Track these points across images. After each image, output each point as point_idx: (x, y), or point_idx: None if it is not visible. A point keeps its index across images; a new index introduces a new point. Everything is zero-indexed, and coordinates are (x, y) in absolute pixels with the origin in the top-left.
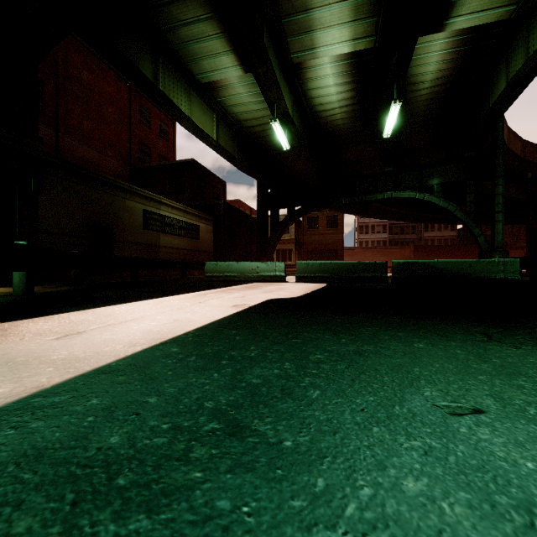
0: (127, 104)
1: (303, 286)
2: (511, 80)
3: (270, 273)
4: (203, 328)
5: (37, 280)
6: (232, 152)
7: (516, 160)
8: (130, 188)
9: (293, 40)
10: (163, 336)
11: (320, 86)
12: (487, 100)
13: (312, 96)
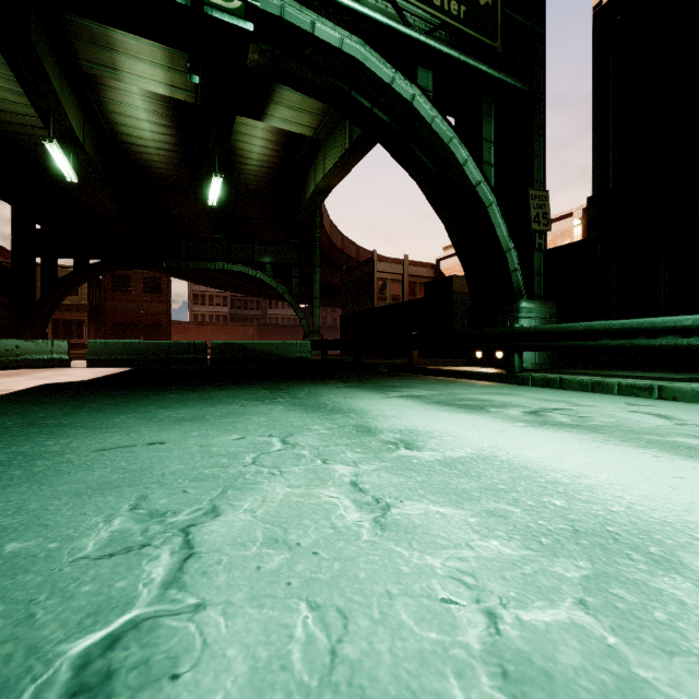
0: None
1: (97, 371)
2: (315, 189)
3: (42, 356)
4: None
5: None
6: None
7: (338, 251)
8: None
9: (83, 45)
10: None
11: (127, 113)
12: (305, 196)
13: (116, 120)
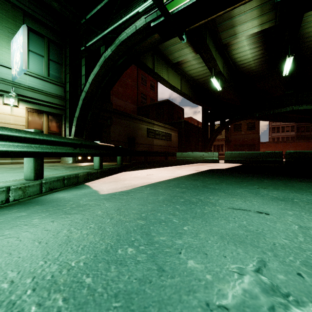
0: (136, 76)
1: (228, 165)
2: None
3: (210, 158)
4: (188, 175)
5: (110, 160)
6: (188, 94)
7: None
8: (141, 118)
9: (223, 33)
10: (177, 176)
11: (240, 51)
12: None
13: (235, 57)
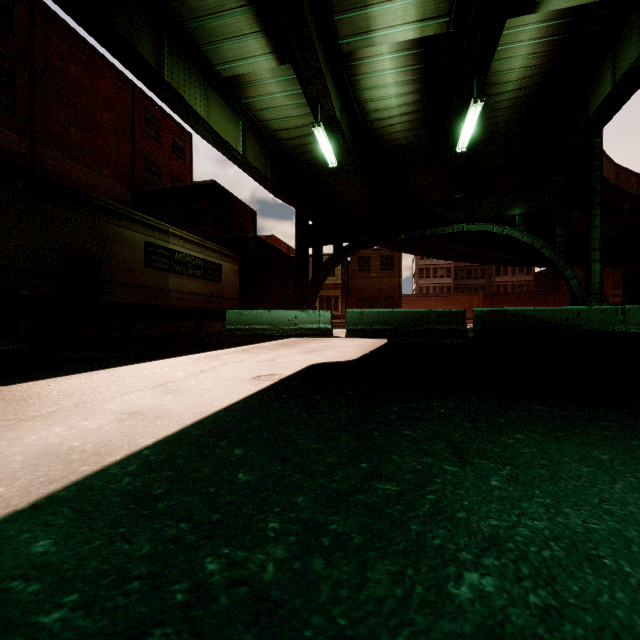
0: (129, 110)
1: (357, 343)
2: (622, 76)
3: (312, 326)
4: (175, 439)
5: None
6: (263, 171)
7: (608, 189)
8: (126, 212)
9: (342, 19)
10: (66, 469)
11: (376, 85)
12: (585, 107)
13: (366, 98)
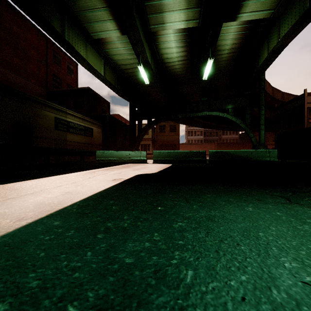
0: (44, 50)
1: (158, 166)
2: (270, 51)
3: (137, 158)
4: (87, 199)
5: None
6: (113, 84)
7: (269, 97)
8: (45, 102)
9: (151, 17)
10: (51, 208)
11: (167, 47)
12: (257, 62)
13: (162, 53)
